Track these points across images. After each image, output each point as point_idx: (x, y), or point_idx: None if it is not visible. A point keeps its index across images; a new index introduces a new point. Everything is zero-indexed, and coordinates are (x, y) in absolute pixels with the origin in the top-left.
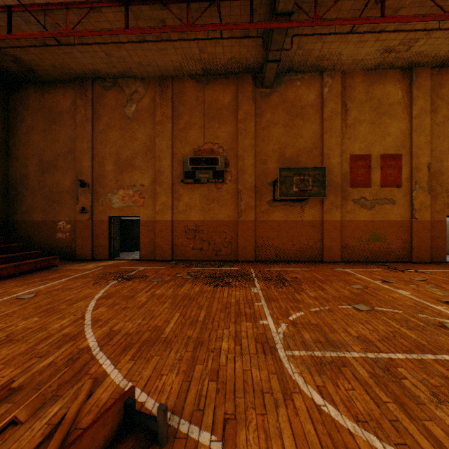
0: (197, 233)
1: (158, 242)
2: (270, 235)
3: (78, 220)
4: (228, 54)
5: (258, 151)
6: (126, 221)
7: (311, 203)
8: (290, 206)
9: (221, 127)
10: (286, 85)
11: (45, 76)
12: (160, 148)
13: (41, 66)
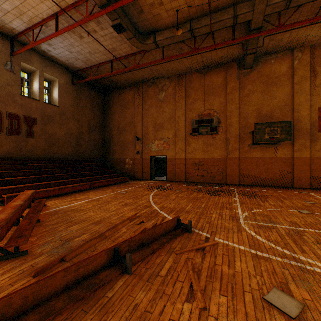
0: (200, 165)
1: (177, 170)
2: (250, 167)
3: (135, 158)
4: (219, 54)
5: (241, 111)
6: (157, 158)
7: (283, 145)
8: (265, 148)
9: (215, 99)
10: (262, 64)
11: (121, 85)
12: (177, 116)
13: (120, 81)
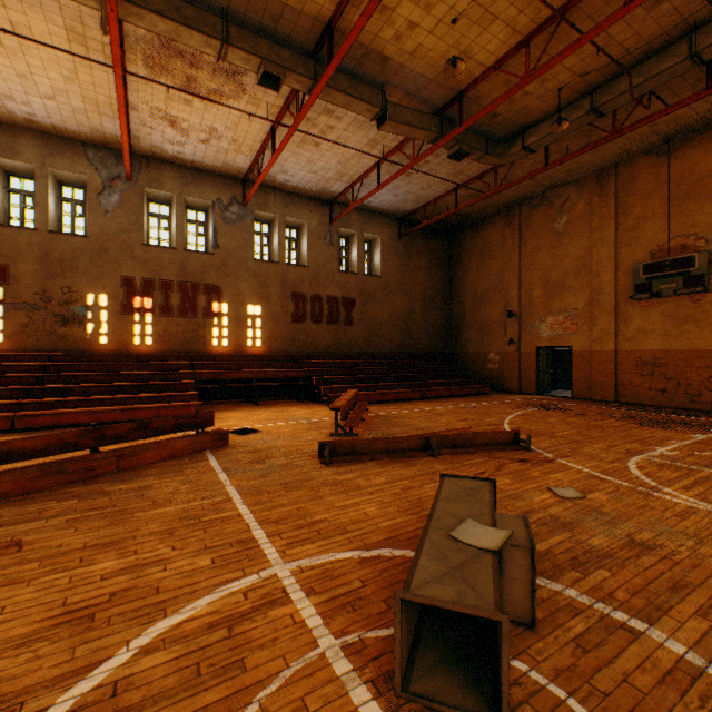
0: (655, 367)
1: (595, 378)
2: None
3: (506, 352)
4: (700, 107)
5: None
6: (560, 351)
7: None
8: None
9: (700, 208)
10: None
11: (478, 217)
12: (597, 260)
13: (475, 212)
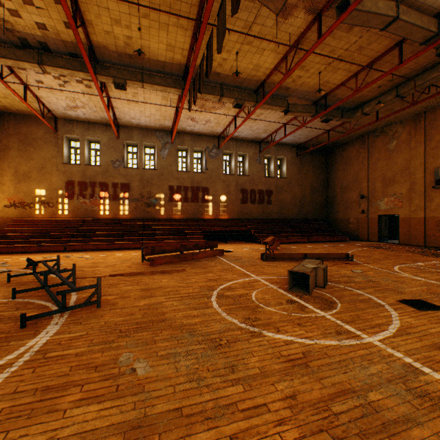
0: None
1: (412, 232)
2: None
3: (359, 217)
4: None
5: None
6: (396, 217)
7: None
8: None
9: None
10: None
11: (343, 142)
12: (413, 166)
13: (341, 140)
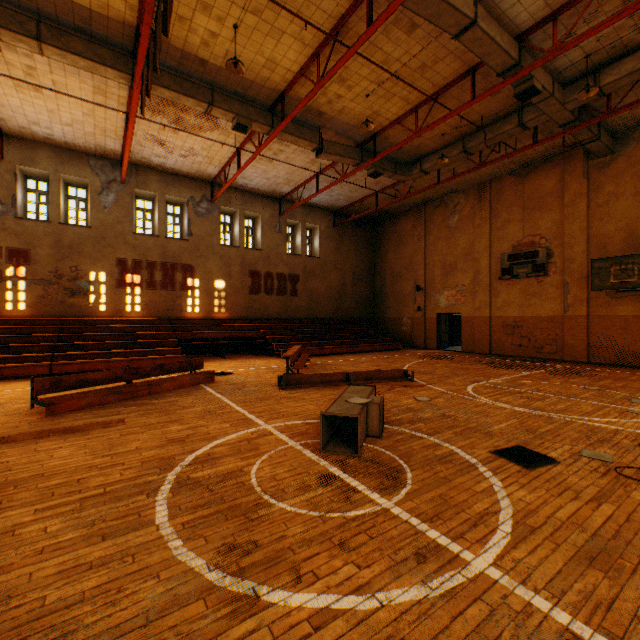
0: (515, 329)
1: (476, 336)
2: (610, 333)
3: (415, 317)
4: (539, 148)
5: (592, 233)
6: (457, 317)
7: None
8: None
9: (542, 216)
10: (637, 142)
11: (395, 212)
12: (478, 250)
13: (392, 208)
